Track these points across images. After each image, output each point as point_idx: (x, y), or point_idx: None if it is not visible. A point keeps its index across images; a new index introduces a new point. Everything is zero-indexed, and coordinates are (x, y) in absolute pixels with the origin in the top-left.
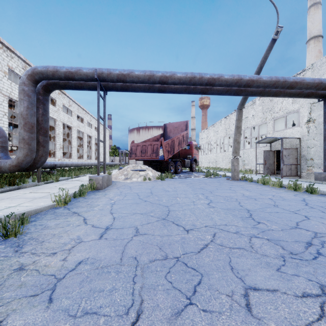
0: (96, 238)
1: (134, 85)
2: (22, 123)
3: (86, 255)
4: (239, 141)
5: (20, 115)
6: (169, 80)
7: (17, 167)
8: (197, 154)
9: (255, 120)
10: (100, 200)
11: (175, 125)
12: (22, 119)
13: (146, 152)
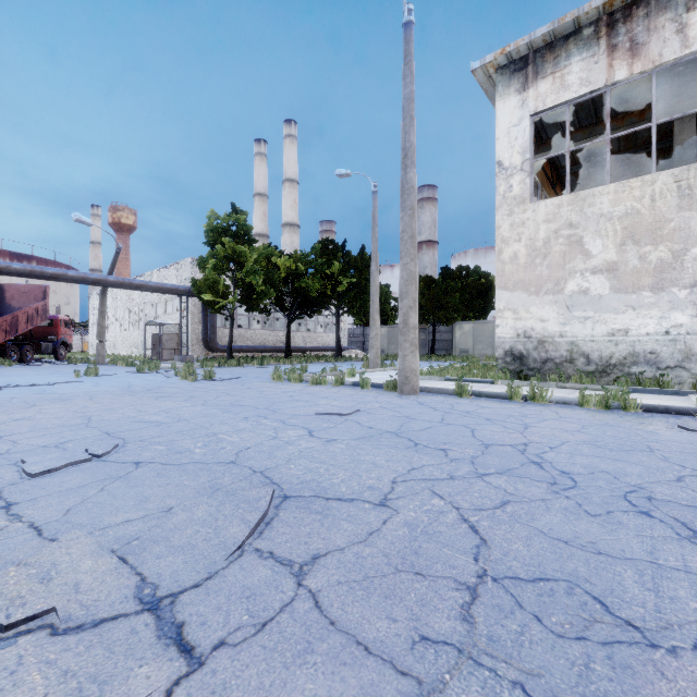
0: None
1: None
2: None
3: None
4: (104, 325)
5: None
6: (4, 270)
7: None
8: (71, 334)
9: (153, 296)
10: None
11: (24, 288)
12: None
13: None
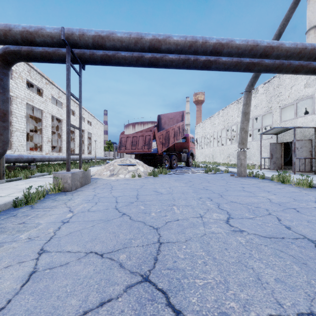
0: None
1: (117, 56)
2: None
3: None
4: (247, 130)
5: None
6: (162, 45)
7: None
8: (194, 147)
9: (258, 110)
10: (50, 212)
11: (171, 115)
12: None
13: (137, 144)
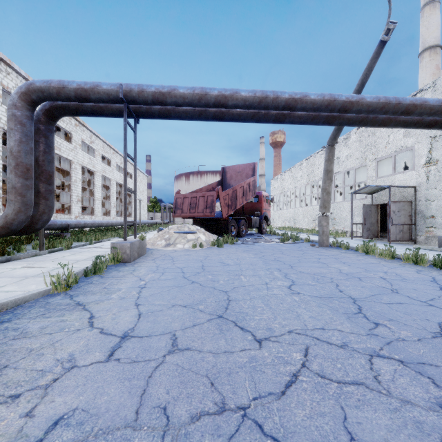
0: (100, 358)
1: (178, 110)
2: (12, 163)
3: (73, 401)
4: (330, 191)
5: (9, 152)
6: (229, 101)
7: (5, 229)
8: (269, 209)
9: (350, 162)
10: (123, 280)
11: (238, 168)
12: (11, 159)
13: (197, 206)
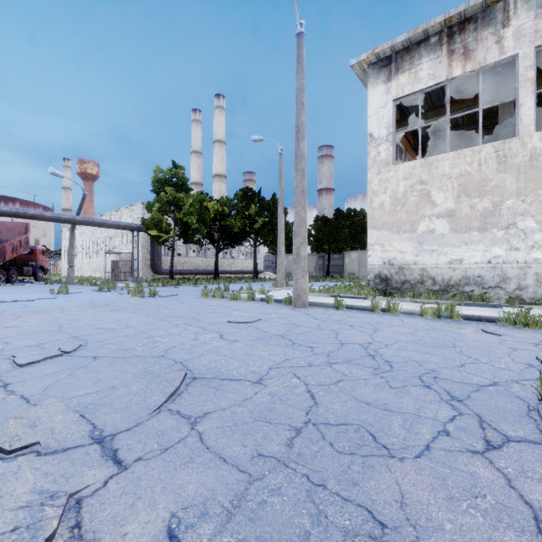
0: None
1: None
2: None
3: None
4: (73, 254)
5: None
6: None
7: None
8: (47, 260)
9: (112, 231)
10: None
11: (10, 225)
12: None
13: None
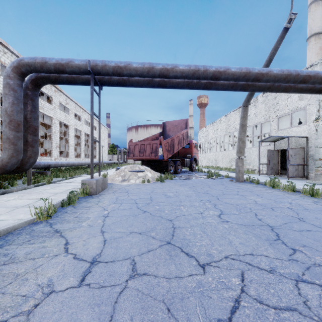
0: (74, 283)
1: (131, 80)
2: (7, 120)
3: None
4: (244, 140)
5: (4, 112)
6: (170, 73)
7: (1, 169)
8: (197, 153)
9: (257, 118)
10: (91, 210)
11: (175, 123)
12: (6, 117)
13: (145, 151)
